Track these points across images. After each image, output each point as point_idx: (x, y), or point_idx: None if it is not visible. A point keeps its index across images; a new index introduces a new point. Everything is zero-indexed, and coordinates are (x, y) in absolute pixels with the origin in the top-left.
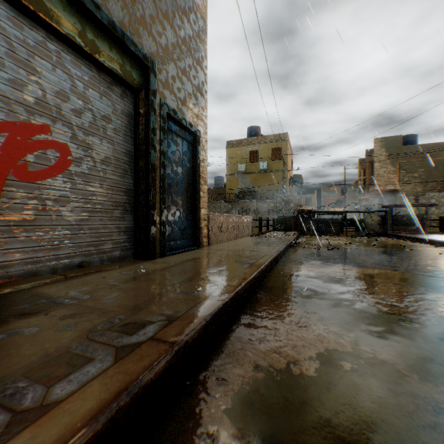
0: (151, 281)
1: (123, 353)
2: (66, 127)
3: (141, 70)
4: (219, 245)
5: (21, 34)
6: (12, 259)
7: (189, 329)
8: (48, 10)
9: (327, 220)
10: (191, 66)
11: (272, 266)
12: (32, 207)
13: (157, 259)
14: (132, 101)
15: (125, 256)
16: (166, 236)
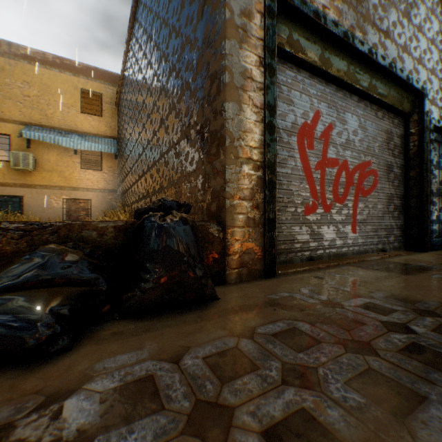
0: None
1: None
2: (375, 159)
3: (412, 98)
4: None
5: (361, 111)
6: (359, 242)
7: None
8: (376, 90)
9: None
10: None
11: None
12: (364, 212)
13: (428, 252)
14: (402, 125)
15: (399, 247)
16: (432, 233)
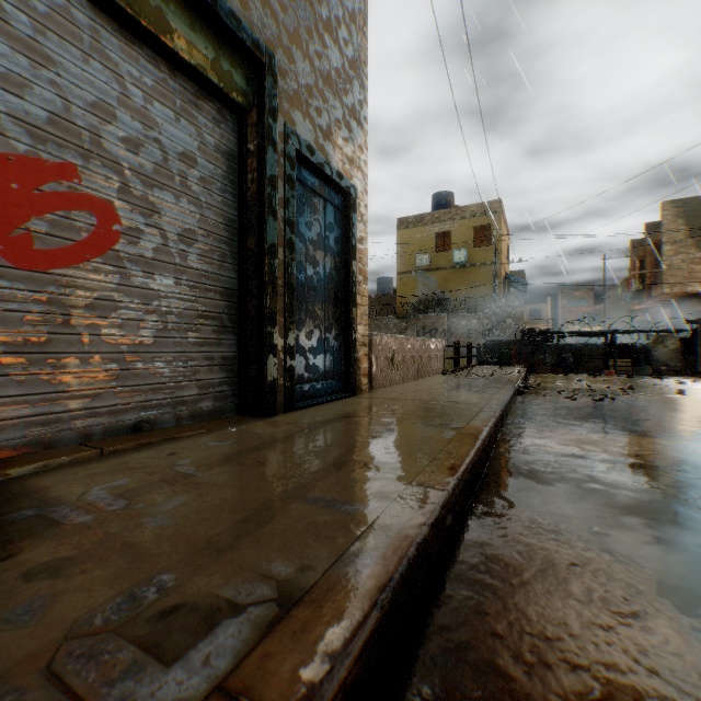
0: (259, 466)
1: None
2: (110, 171)
3: (250, 72)
4: (389, 389)
5: None
6: (1, 417)
7: (334, 647)
8: None
9: (577, 347)
10: (341, 72)
11: (496, 434)
12: (41, 319)
13: (278, 415)
14: (234, 130)
15: (221, 409)
16: (295, 374)
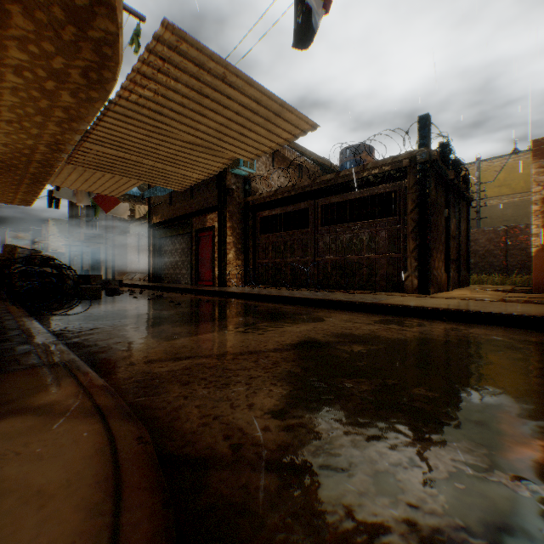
0: None
1: None
2: None
3: None
4: None
5: None
6: None
7: None
8: None
9: None
10: None
11: None
12: None
13: None
14: None
15: None
16: None
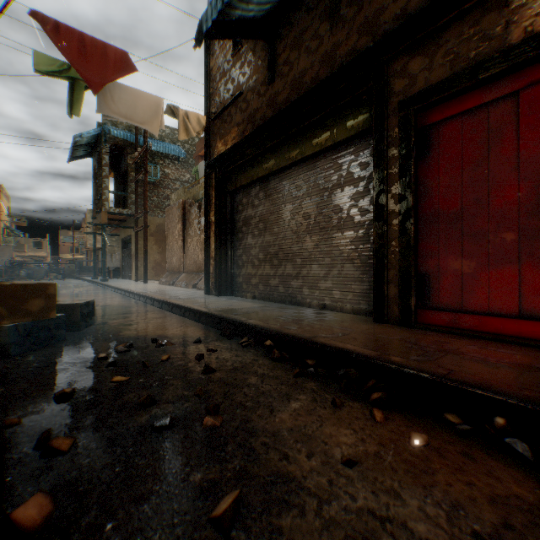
0: None
1: None
2: None
3: None
4: None
5: None
6: None
7: None
8: None
9: (38, 269)
10: None
11: None
12: None
13: None
14: None
15: None
16: None
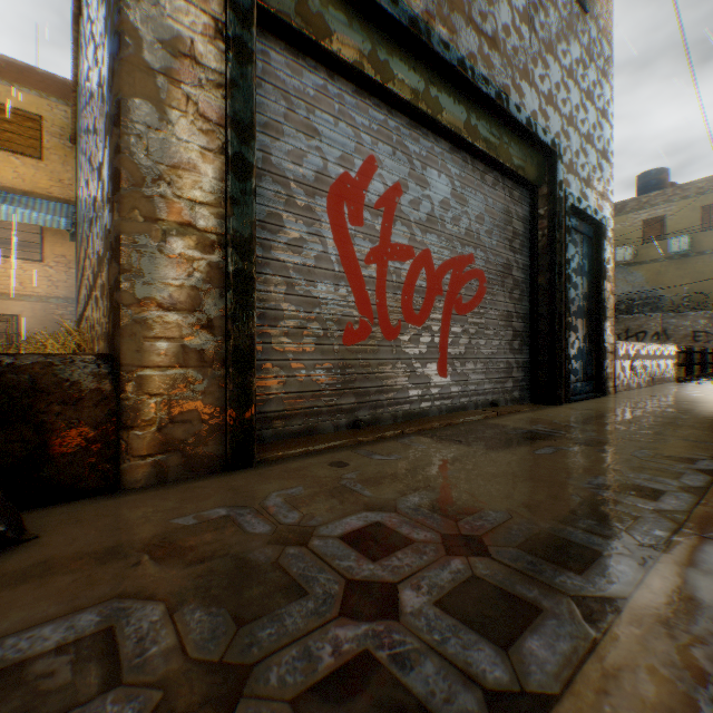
0: (612, 426)
1: (709, 474)
2: (482, 252)
3: (542, 159)
4: (632, 393)
5: (457, 169)
6: (453, 391)
7: None
8: (480, 135)
9: None
10: (595, 125)
11: None
12: (463, 340)
13: (563, 404)
14: (527, 202)
15: (522, 398)
16: (570, 375)
